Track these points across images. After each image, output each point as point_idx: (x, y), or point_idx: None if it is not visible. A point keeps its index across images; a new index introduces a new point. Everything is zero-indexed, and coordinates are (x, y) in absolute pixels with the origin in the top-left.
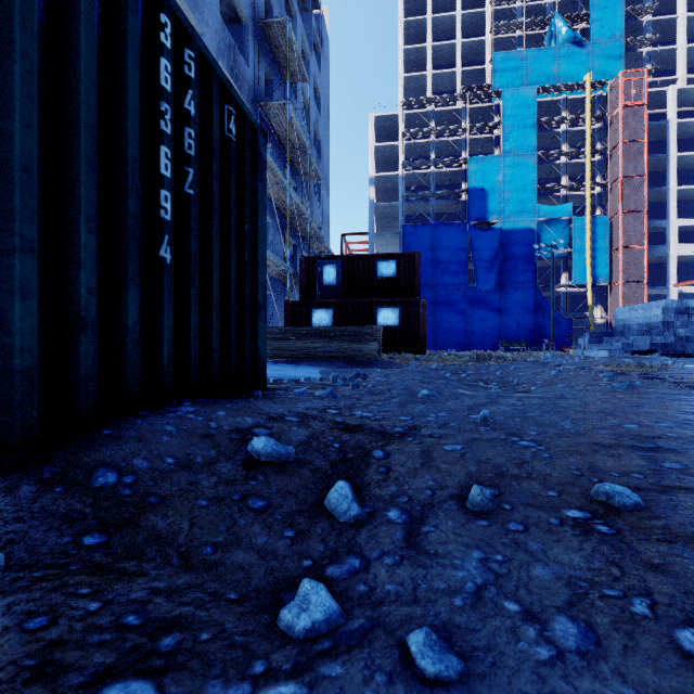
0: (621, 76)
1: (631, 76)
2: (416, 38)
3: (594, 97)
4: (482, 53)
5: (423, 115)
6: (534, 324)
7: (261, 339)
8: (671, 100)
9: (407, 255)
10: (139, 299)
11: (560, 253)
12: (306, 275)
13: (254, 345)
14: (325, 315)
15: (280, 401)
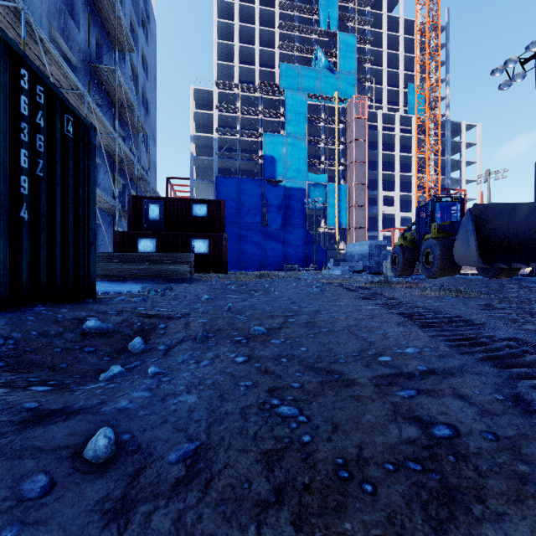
0: (354, 98)
1: (359, 99)
2: (227, 36)
3: (340, 107)
4: (273, 60)
5: (232, 95)
6: (305, 253)
7: (92, 265)
8: (380, 119)
9: (215, 201)
10: (7, 243)
11: (320, 206)
12: (133, 211)
13: (86, 269)
14: (150, 243)
15: (105, 304)
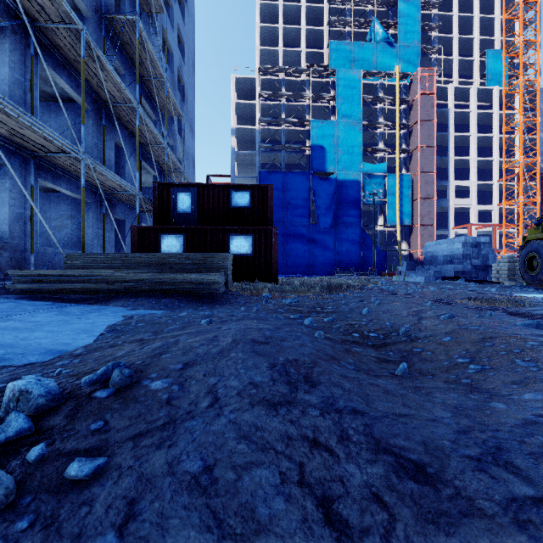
0: (420, 71)
1: (426, 72)
2: (270, 20)
3: (401, 85)
4: (321, 40)
5: (276, 82)
6: (360, 255)
7: None
8: (451, 94)
9: (260, 187)
10: None
11: (378, 200)
12: (159, 202)
13: None
14: (176, 241)
15: None
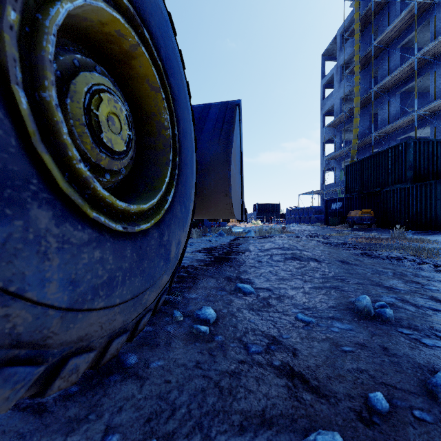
0: None
1: None
2: None
3: None
4: None
5: None
6: None
7: None
8: None
9: None
10: None
11: None
12: None
13: None
14: None
15: None
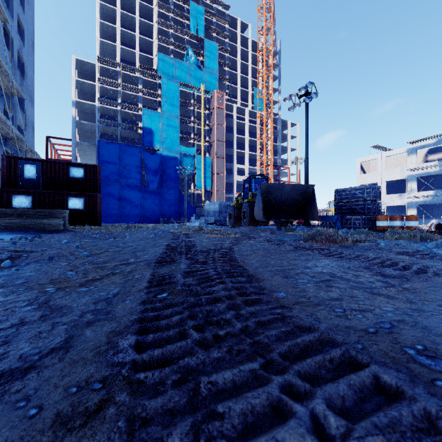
0: (216, 92)
1: (220, 94)
2: (110, 18)
3: (206, 97)
4: (152, 48)
5: (114, 71)
6: (178, 209)
7: None
8: (235, 110)
9: (92, 166)
10: None
11: (190, 172)
12: (7, 169)
13: None
14: (25, 199)
15: None
